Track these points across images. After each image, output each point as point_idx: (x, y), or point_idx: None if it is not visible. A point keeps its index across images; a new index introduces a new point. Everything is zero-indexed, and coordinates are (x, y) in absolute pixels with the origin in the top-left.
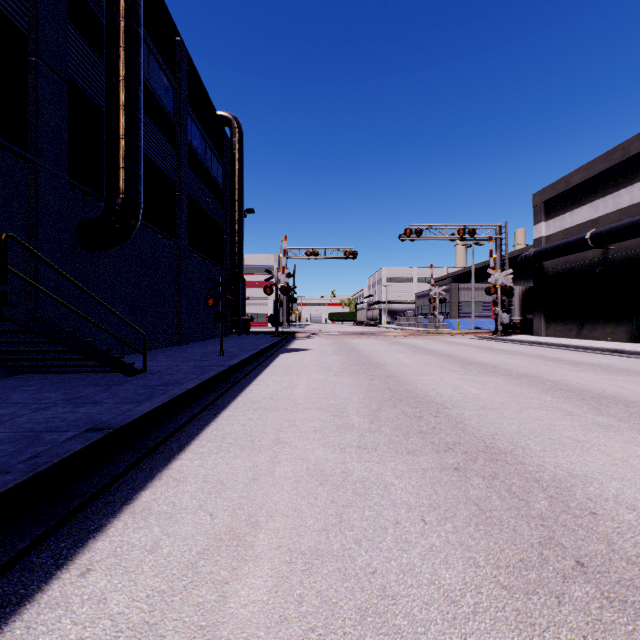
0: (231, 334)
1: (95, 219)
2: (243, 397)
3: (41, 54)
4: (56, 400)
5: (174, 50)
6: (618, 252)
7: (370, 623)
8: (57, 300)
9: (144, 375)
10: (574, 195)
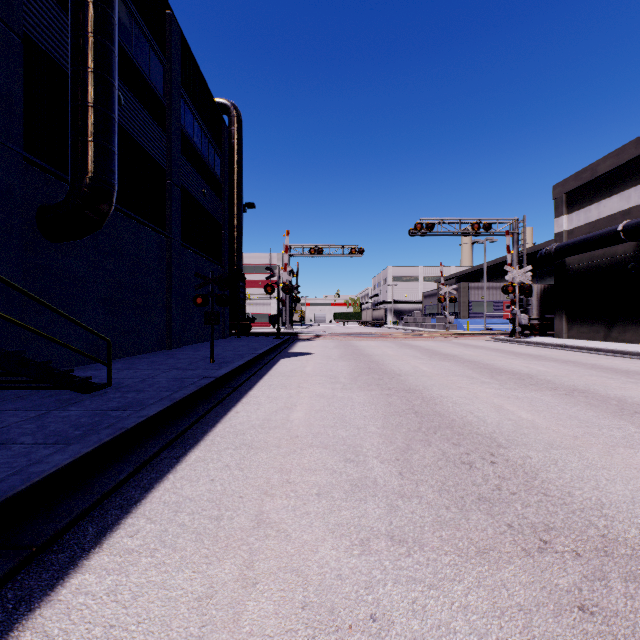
0: (230, 335)
1: (58, 202)
2: (225, 424)
3: None
4: None
5: (164, 23)
6: None
7: None
8: None
9: (105, 392)
10: (601, 185)
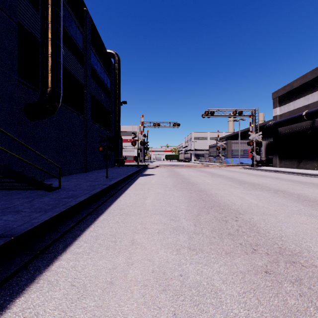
0: (114, 166)
1: (34, 102)
2: (115, 205)
3: (0, 5)
4: None
5: (83, 14)
6: None
7: None
8: None
9: (58, 191)
10: (295, 92)
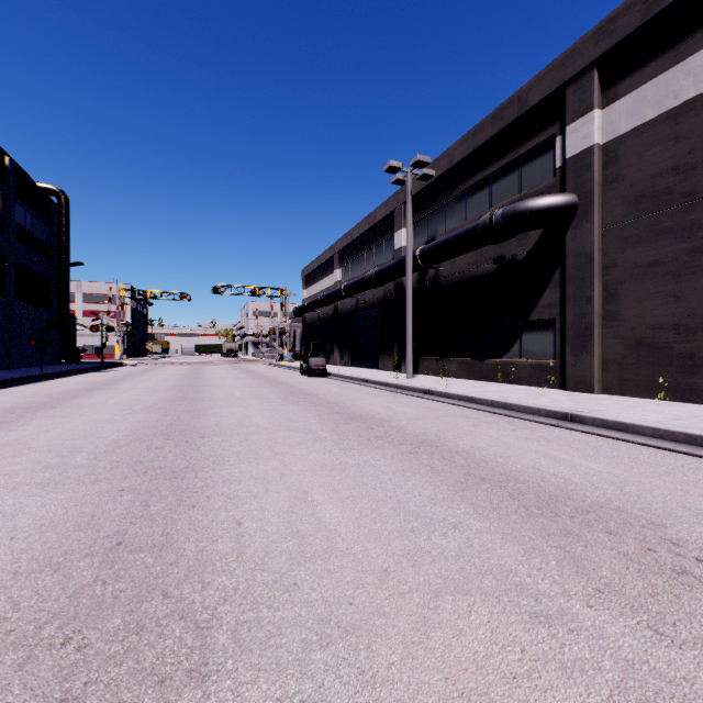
0: (61, 364)
1: None
2: (46, 382)
3: None
4: None
5: (4, 166)
6: (321, 314)
7: (51, 389)
8: None
9: None
10: (313, 277)
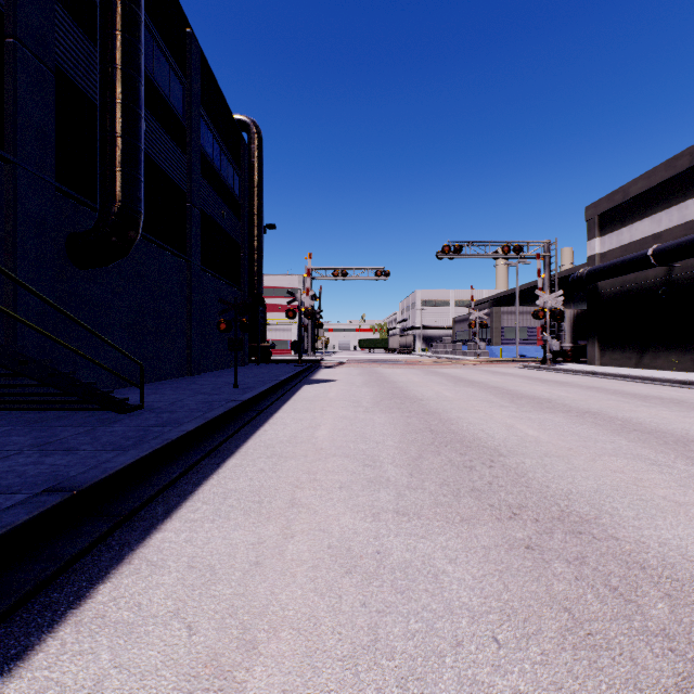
0: (250, 363)
1: (87, 230)
2: (255, 440)
3: (20, 35)
4: (22, 446)
5: (184, 43)
6: (684, 271)
7: None
8: (24, 323)
9: (140, 412)
10: (633, 207)
